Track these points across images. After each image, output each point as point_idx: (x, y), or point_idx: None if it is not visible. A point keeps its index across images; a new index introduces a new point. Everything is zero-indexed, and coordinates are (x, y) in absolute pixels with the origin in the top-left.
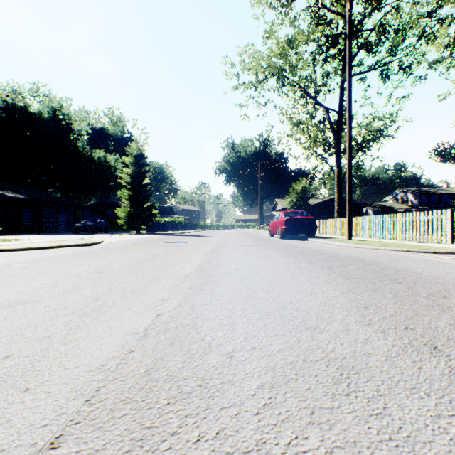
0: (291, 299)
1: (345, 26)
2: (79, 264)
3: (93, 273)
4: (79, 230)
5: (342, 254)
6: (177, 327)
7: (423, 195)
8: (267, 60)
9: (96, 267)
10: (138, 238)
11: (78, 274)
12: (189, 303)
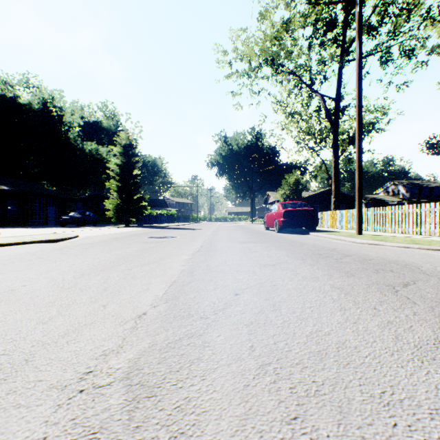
0: None
1: (345, 6)
2: None
3: None
4: (65, 223)
5: (373, 256)
6: None
7: (414, 188)
8: (261, 46)
9: (2, 287)
10: (122, 232)
11: None
12: None
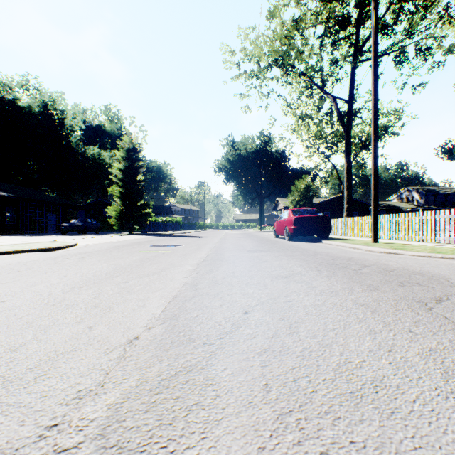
0: None
1: (359, 3)
2: None
3: None
4: (66, 230)
5: (394, 266)
6: None
7: (429, 194)
8: (271, 45)
9: None
10: (124, 240)
11: None
12: None
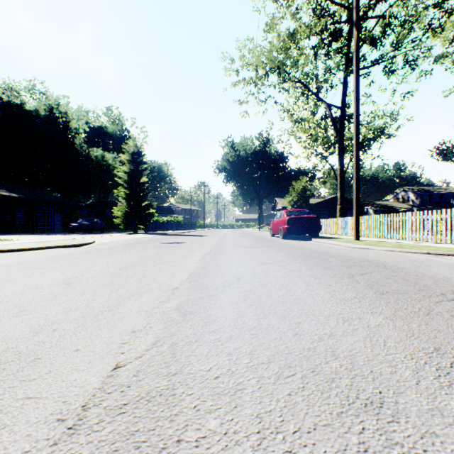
0: (318, 331)
1: (349, 18)
2: (52, 270)
3: (60, 284)
4: (74, 230)
5: (356, 257)
6: (139, 400)
7: (424, 195)
8: (268, 55)
9: (68, 275)
10: (133, 238)
11: (40, 285)
12: (170, 338)
